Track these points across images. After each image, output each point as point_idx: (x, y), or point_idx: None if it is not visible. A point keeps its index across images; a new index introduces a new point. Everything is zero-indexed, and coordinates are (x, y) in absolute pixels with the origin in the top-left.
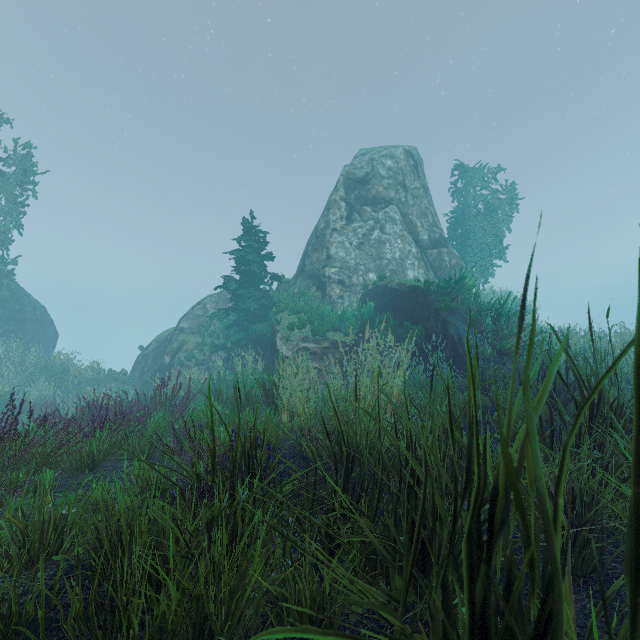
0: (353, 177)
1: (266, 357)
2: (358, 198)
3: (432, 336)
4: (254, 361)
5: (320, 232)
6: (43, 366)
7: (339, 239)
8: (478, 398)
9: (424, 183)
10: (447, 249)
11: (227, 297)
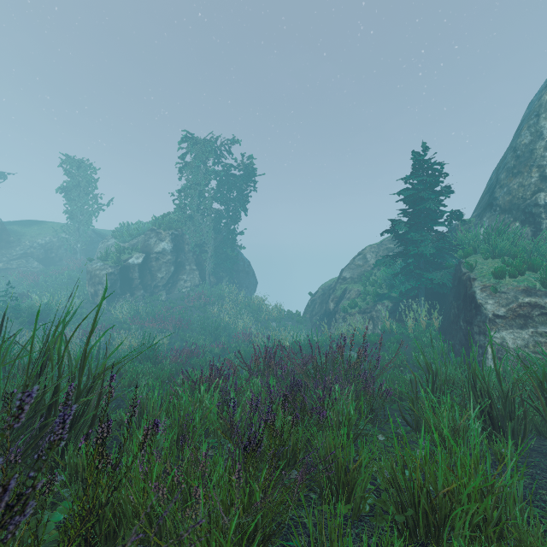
0: None
1: (445, 311)
2: None
3: None
4: (427, 315)
5: (523, 149)
6: (247, 304)
7: None
8: None
9: None
10: None
11: (387, 246)
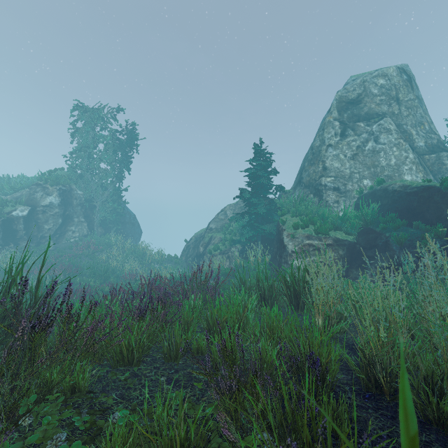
0: (345, 99)
1: (272, 250)
2: (350, 117)
3: None
4: (262, 253)
5: (316, 149)
6: (133, 250)
7: (334, 153)
8: None
9: (418, 95)
10: (447, 153)
11: (241, 206)
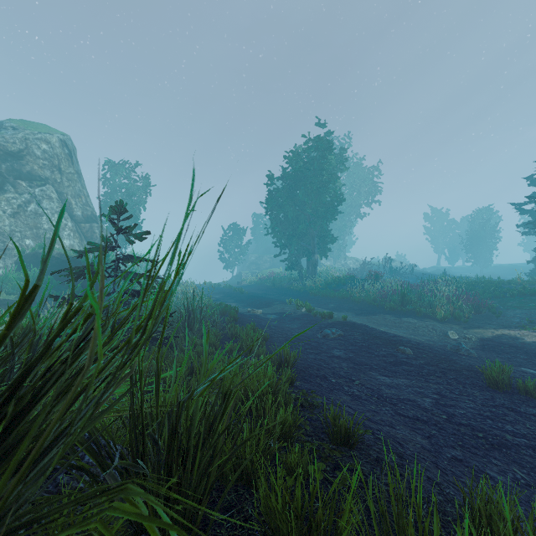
0: (4, 149)
1: None
2: (11, 170)
3: None
4: None
5: None
6: None
7: None
8: None
9: (78, 169)
10: (98, 224)
11: None
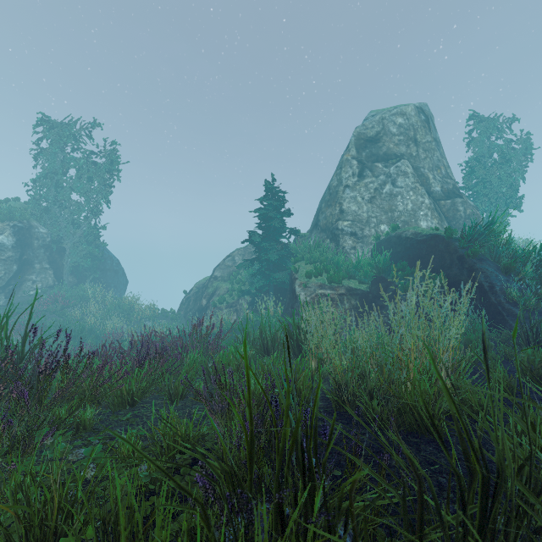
0: (364, 137)
1: (285, 302)
2: (369, 156)
3: (455, 284)
4: (274, 305)
5: (333, 189)
6: (117, 305)
7: (351, 194)
8: (540, 355)
9: (435, 137)
10: (461, 199)
11: (251, 250)
